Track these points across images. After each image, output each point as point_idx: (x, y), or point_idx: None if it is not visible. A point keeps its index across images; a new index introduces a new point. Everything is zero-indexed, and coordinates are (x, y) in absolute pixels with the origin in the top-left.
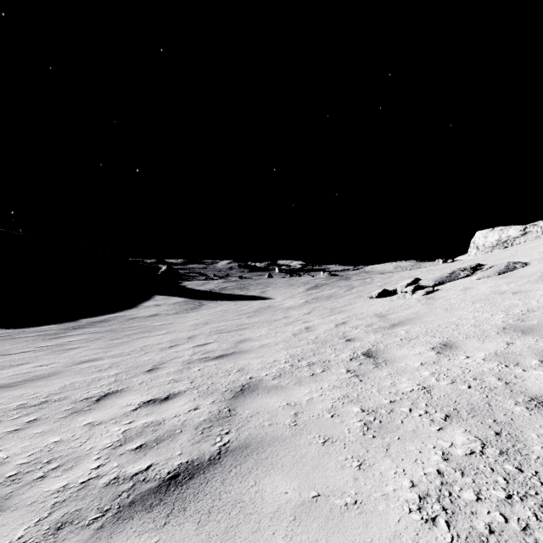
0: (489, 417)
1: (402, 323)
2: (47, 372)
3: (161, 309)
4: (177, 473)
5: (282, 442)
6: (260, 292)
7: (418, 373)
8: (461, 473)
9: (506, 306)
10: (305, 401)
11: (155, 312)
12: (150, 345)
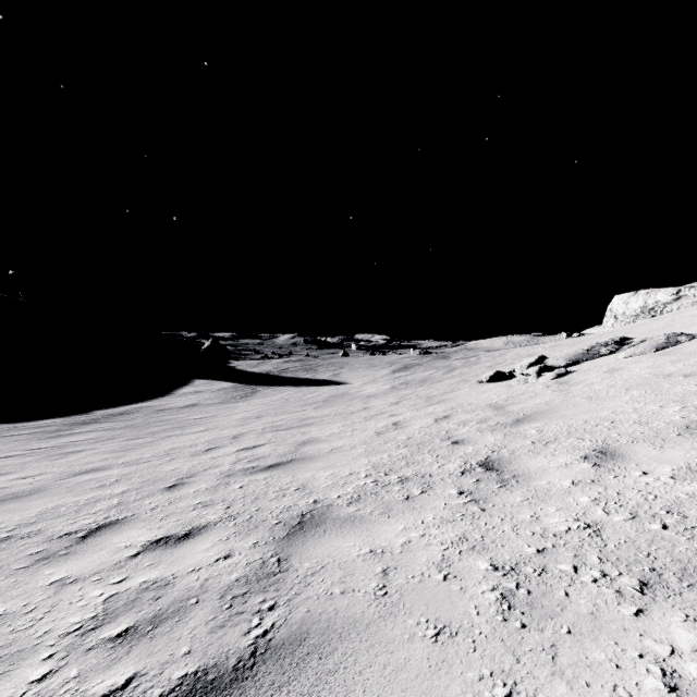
0: None
1: (530, 418)
2: (29, 487)
3: (202, 397)
4: None
5: (362, 632)
6: (332, 375)
7: (572, 499)
8: None
9: (679, 394)
10: (398, 547)
11: (194, 401)
12: (180, 448)
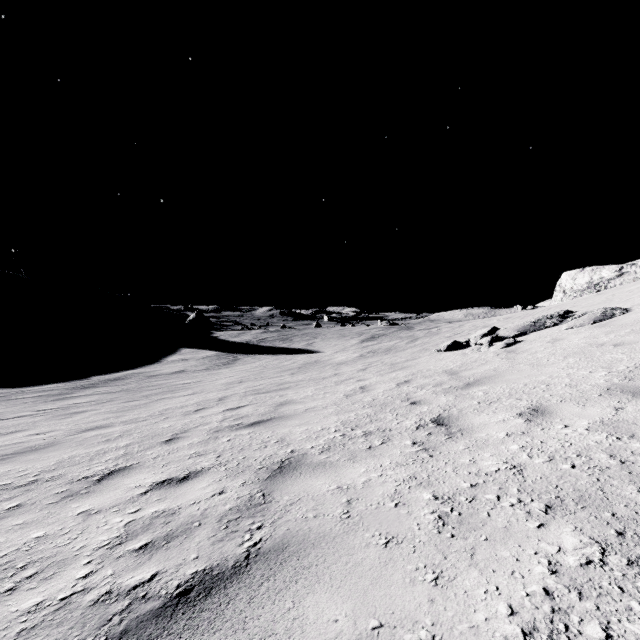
0: (605, 510)
1: (479, 382)
2: (44, 442)
3: (188, 364)
4: (190, 587)
5: (330, 542)
6: (306, 344)
7: (504, 447)
8: (578, 595)
9: (608, 361)
10: (360, 484)
11: (181, 368)
12: (172, 409)
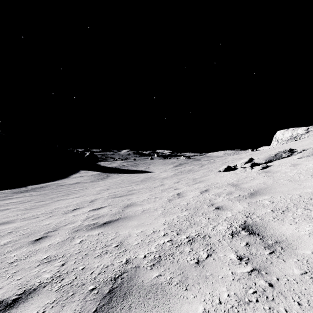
0: None
1: (259, 192)
2: None
3: (83, 179)
4: None
5: None
6: (146, 168)
7: None
8: None
9: None
10: None
11: (78, 181)
12: (60, 208)
